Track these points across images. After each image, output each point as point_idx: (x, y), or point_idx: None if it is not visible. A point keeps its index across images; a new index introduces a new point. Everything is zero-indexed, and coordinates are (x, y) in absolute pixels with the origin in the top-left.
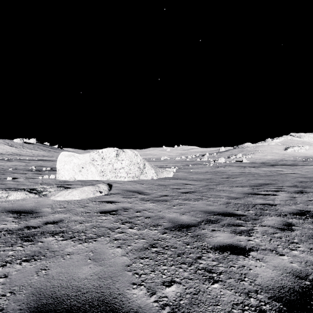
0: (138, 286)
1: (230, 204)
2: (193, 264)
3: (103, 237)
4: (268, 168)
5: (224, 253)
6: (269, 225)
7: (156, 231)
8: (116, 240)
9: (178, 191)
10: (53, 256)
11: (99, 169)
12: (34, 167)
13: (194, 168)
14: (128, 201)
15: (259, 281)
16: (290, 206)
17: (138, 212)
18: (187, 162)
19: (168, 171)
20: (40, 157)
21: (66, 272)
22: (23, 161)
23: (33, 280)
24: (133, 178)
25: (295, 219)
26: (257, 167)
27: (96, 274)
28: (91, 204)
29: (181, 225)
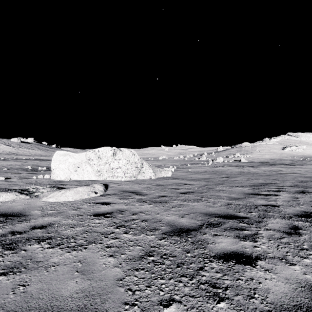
0: (130, 307)
1: (231, 205)
2: (194, 277)
3: (95, 244)
4: (267, 168)
5: (229, 263)
6: (275, 229)
7: (153, 236)
8: (109, 247)
9: (176, 192)
10: (35, 268)
11: (95, 169)
12: (30, 167)
13: (193, 168)
14: (125, 202)
15: (272, 299)
16: (293, 207)
17: (134, 214)
18: (185, 161)
19: (167, 171)
20: (37, 157)
21: (48, 289)
22: (20, 161)
23: (6, 300)
24: (131, 178)
25: (301, 222)
26: (256, 166)
27: (82, 290)
28: (84, 205)
29: (180, 229)
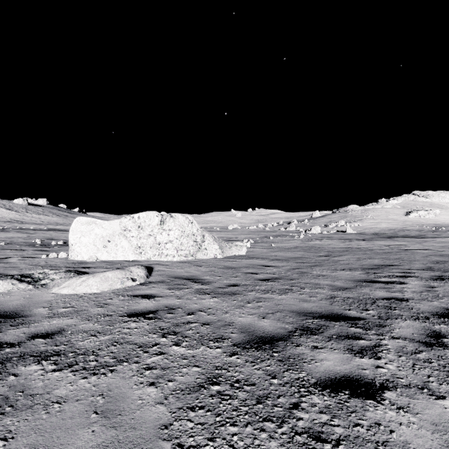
0: None
1: (336, 298)
2: (286, 422)
3: (128, 363)
4: (384, 242)
5: (339, 395)
6: (406, 337)
7: (219, 350)
8: (149, 369)
9: (254, 278)
10: (28, 406)
11: (134, 243)
12: (40, 240)
13: (277, 242)
14: (176, 294)
15: None
16: (430, 302)
17: (191, 313)
18: (266, 232)
19: (240, 247)
20: (51, 226)
21: (45, 445)
22: (25, 231)
23: None
24: (187, 257)
25: (444, 326)
26: (369, 239)
27: (101, 448)
28: (115, 300)
29: (260, 337)
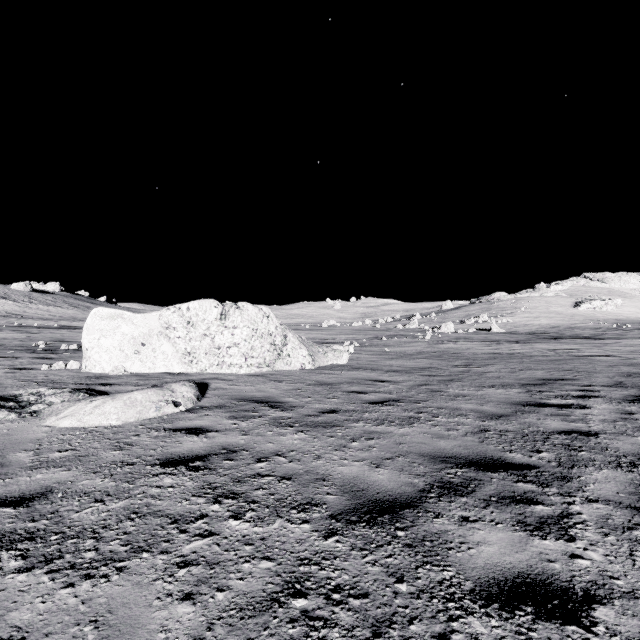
0: None
1: (488, 432)
2: None
3: (149, 555)
4: (547, 345)
5: (517, 616)
6: (607, 499)
7: (306, 527)
8: (185, 566)
9: (361, 400)
10: None
11: (180, 348)
12: (44, 343)
13: (393, 345)
14: (242, 427)
15: None
16: (631, 438)
17: (262, 459)
18: (377, 331)
19: (339, 352)
20: (65, 322)
21: None
22: (25, 330)
23: None
24: (260, 367)
25: None
26: (525, 341)
27: None
28: (144, 437)
29: (374, 502)
